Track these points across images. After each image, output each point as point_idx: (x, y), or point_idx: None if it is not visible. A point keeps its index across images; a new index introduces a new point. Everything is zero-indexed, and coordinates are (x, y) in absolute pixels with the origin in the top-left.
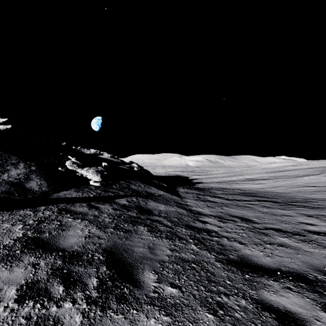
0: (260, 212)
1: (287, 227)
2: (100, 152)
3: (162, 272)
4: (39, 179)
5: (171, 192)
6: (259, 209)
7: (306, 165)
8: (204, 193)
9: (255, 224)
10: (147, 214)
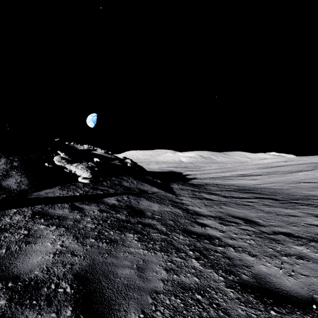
0: (262, 212)
1: (297, 231)
2: (93, 148)
3: (155, 314)
4: (20, 175)
5: (166, 189)
6: (260, 207)
7: (298, 161)
8: (199, 190)
9: (261, 227)
10: (139, 216)
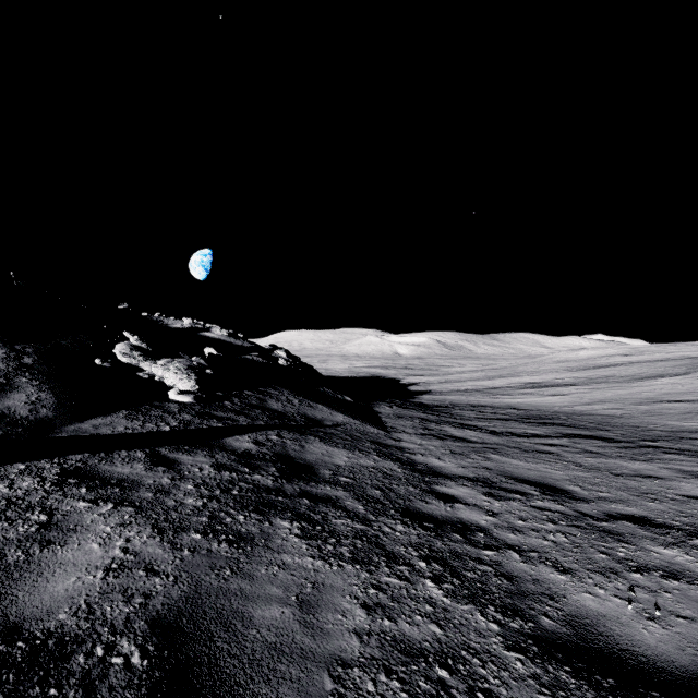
0: (580, 468)
1: (661, 511)
2: (204, 325)
3: None
4: (37, 386)
5: (364, 417)
6: (575, 458)
7: (653, 354)
8: (438, 418)
9: (579, 503)
10: (304, 478)
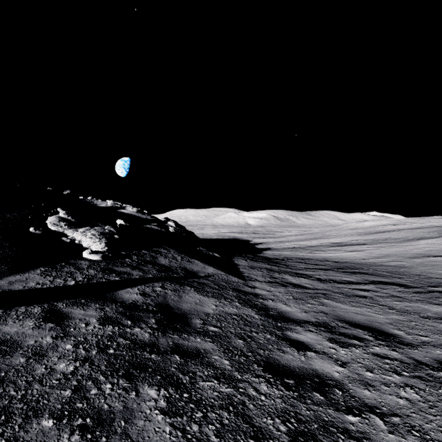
0: (394, 311)
1: None
2: (121, 205)
3: None
4: None
5: (227, 268)
6: (386, 301)
7: (412, 224)
8: (279, 269)
9: (409, 349)
10: (178, 329)
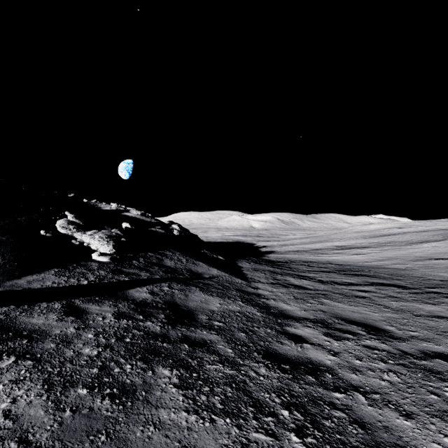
0: (389, 310)
1: None
2: (125, 208)
3: None
4: None
5: (231, 270)
6: (383, 301)
7: (418, 227)
8: (282, 271)
9: (398, 342)
10: (186, 323)
